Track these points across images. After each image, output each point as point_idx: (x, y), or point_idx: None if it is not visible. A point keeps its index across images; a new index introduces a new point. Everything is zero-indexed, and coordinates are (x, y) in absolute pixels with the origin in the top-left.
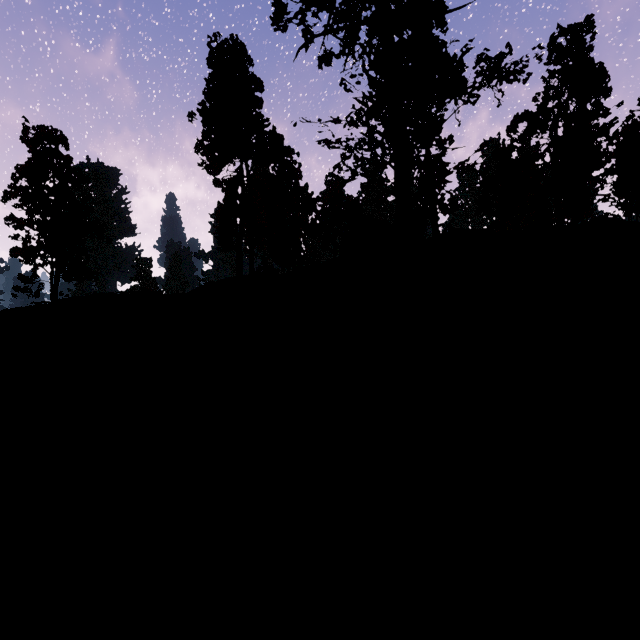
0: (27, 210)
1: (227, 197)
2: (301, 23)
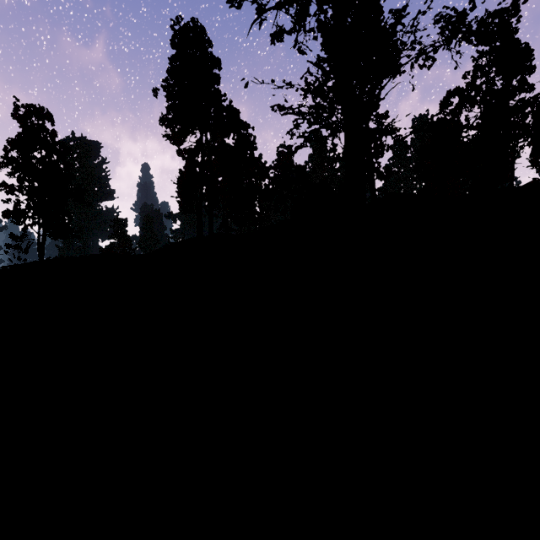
0: (18, 178)
1: (187, 165)
2: (255, 1)
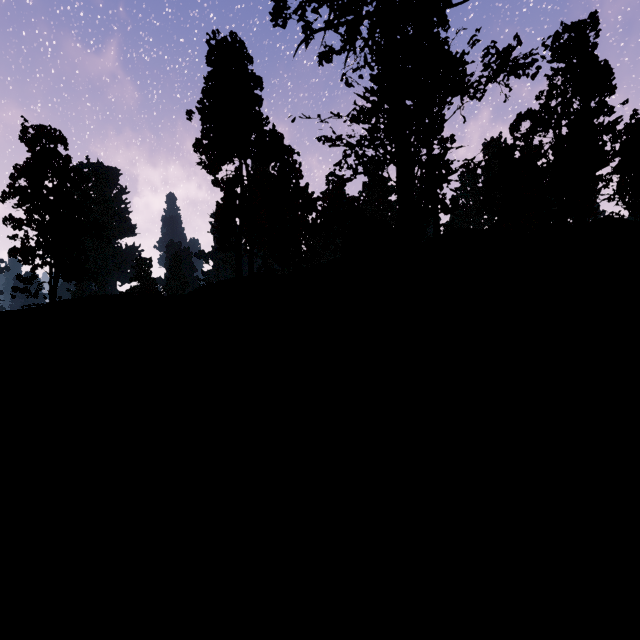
0: (26, 210)
1: (226, 197)
2: (301, 19)
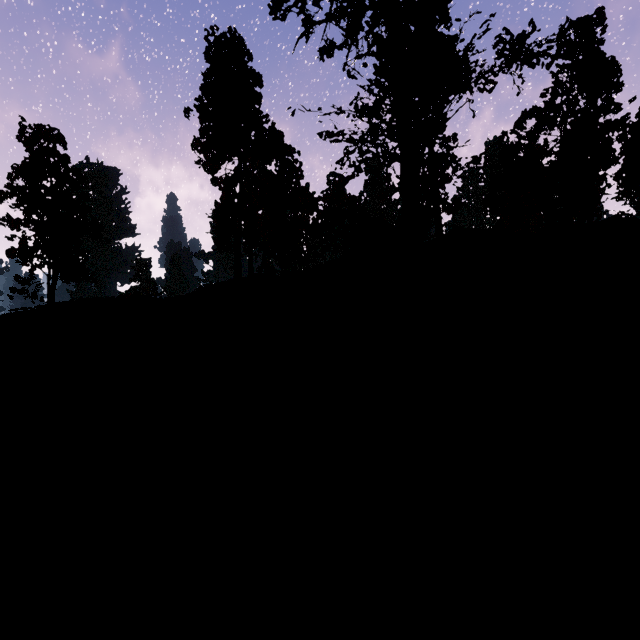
0: (24, 210)
1: (224, 196)
2: (301, 12)
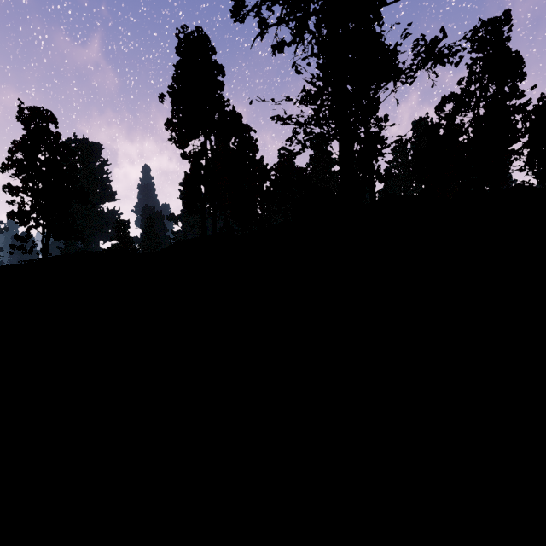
0: (22, 179)
1: (193, 168)
2: (257, 15)
